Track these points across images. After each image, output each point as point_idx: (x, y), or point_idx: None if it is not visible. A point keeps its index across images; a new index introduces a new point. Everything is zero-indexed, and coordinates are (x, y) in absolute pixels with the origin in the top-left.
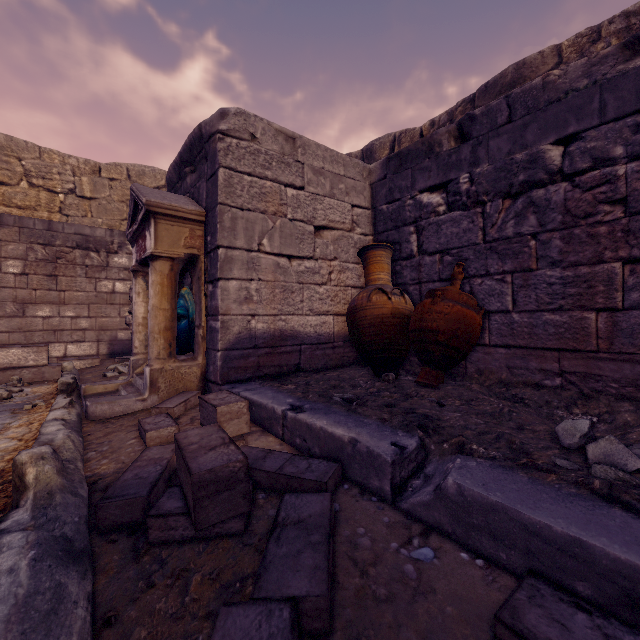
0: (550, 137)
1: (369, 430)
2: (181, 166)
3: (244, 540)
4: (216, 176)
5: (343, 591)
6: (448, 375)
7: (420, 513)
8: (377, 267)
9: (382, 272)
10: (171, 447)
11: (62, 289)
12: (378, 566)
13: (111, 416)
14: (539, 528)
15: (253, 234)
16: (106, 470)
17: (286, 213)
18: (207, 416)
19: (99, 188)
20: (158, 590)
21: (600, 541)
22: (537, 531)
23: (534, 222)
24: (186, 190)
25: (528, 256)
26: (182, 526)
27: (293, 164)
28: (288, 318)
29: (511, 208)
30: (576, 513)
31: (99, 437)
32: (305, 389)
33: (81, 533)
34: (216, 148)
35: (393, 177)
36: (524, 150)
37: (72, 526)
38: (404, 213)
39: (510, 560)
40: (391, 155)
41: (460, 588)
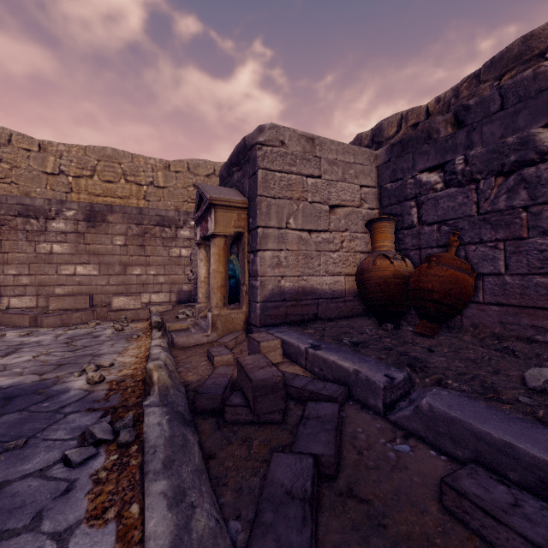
0: (541, 121)
1: (369, 365)
2: (230, 167)
3: (282, 426)
4: (256, 175)
5: (345, 460)
6: (445, 327)
7: (403, 423)
8: (381, 236)
9: (386, 240)
10: (231, 367)
11: (148, 255)
12: (370, 450)
13: (188, 345)
14: (484, 435)
15: (282, 216)
16: (192, 379)
17: (307, 197)
18: (253, 348)
19: (169, 179)
20: (235, 445)
21: (526, 446)
22: (483, 437)
23: (525, 196)
24: (233, 184)
25: (519, 226)
26: (245, 413)
27: (312, 159)
28: (308, 278)
29: (503, 184)
30: (516, 429)
31: (183, 359)
32: (322, 333)
33: (187, 412)
34: (256, 155)
35: (396, 160)
36: (516, 133)
37: (182, 407)
38: (406, 190)
39: (465, 457)
40: (394, 142)
41: (425, 469)
